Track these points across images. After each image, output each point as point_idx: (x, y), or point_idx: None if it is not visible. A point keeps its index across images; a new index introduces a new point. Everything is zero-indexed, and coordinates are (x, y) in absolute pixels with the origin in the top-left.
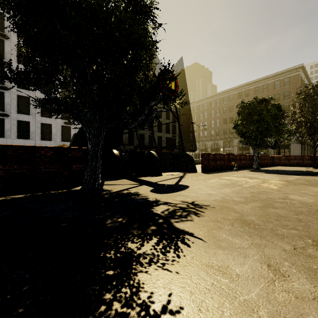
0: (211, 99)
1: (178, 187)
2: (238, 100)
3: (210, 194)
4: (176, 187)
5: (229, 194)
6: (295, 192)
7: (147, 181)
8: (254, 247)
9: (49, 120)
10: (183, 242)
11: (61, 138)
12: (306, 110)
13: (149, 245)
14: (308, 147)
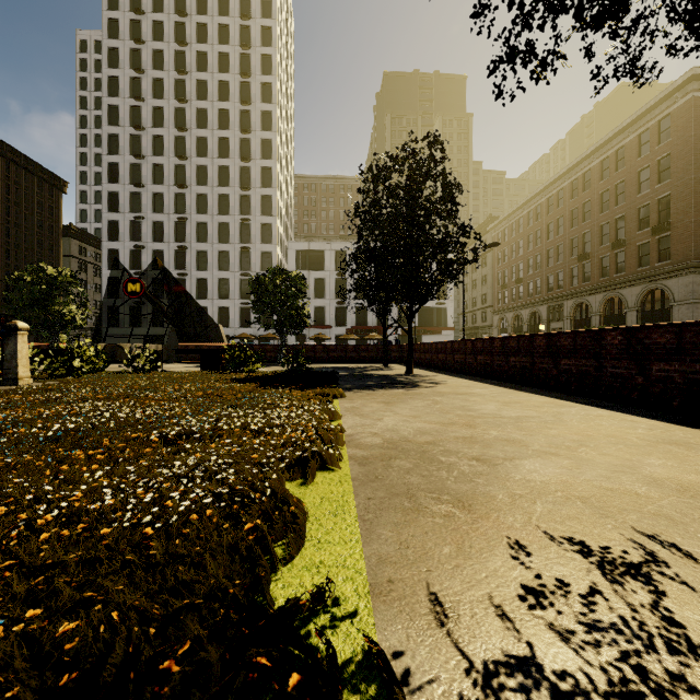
0: (528, 208)
1: None
2: (571, 202)
3: None
4: None
5: None
6: None
7: None
8: None
9: (227, 302)
10: None
11: (241, 323)
12: None
13: None
14: None
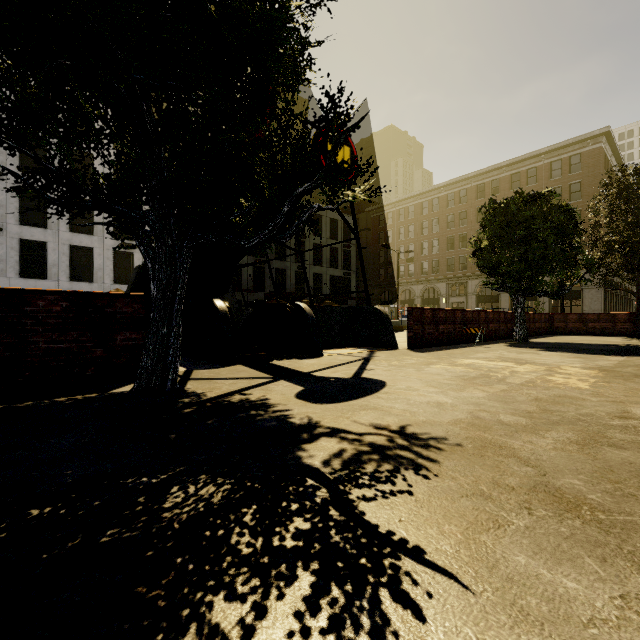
0: (422, 199)
1: (361, 384)
2: (478, 201)
3: (440, 403)
4: (357, 384)
5: (484, 403)
6: (638, 397)
7: (291, 369)
8: (639, 617)
9: (89, 239)
10: (396, 592)
11: (114, 277)
12: (622, 219)
13: (284, 609)
14: (618, 297)
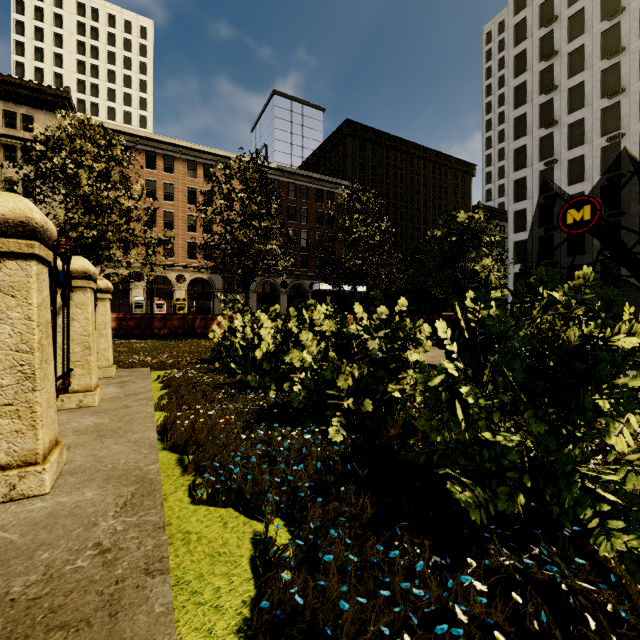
0: None
1: None
2: None
3: None
4: None
5: None
6: None
7: None
8: None
9: None
10: None
11: None
12: None
13: None
14: None
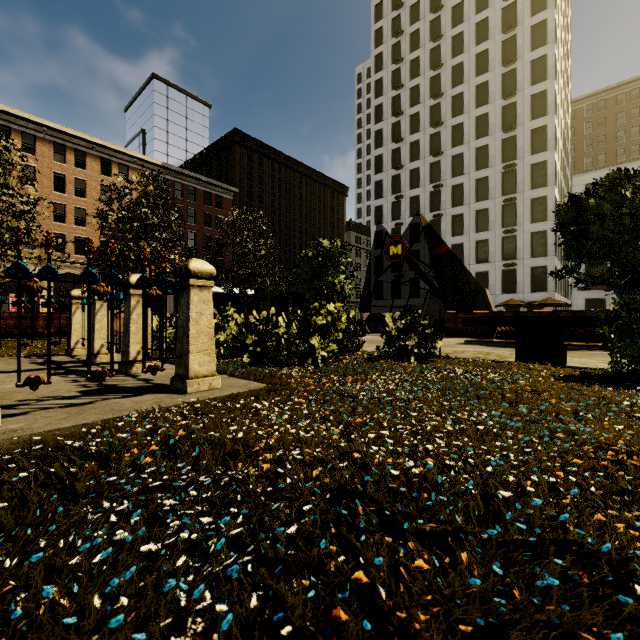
0: None
1: None
2: None
3: None
4: None
5: None
6: None
7: None
8: None
9: (485, 266)
10: None
11: (503, 289)
12: None
13: None
14: None
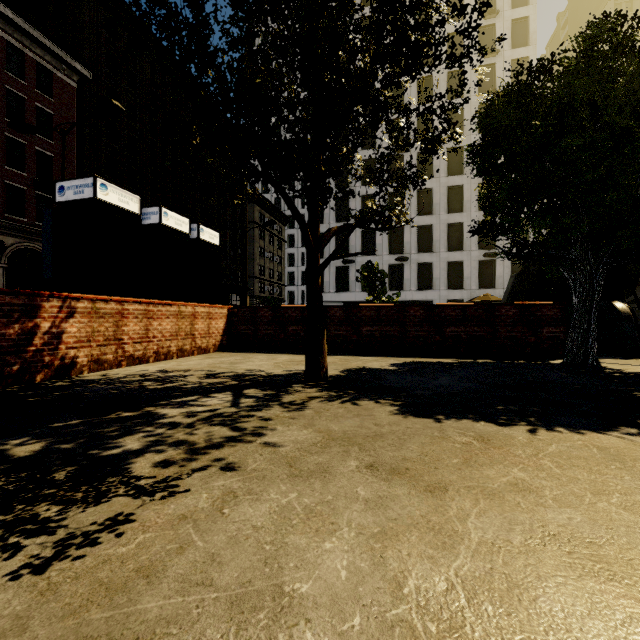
0: None
1: None
2: None
3: None
4: None
5: None
6: None
7: None
8: None
9: (460, 255)
10: None
11: (478, 283)
12: None
13: None
14: None
